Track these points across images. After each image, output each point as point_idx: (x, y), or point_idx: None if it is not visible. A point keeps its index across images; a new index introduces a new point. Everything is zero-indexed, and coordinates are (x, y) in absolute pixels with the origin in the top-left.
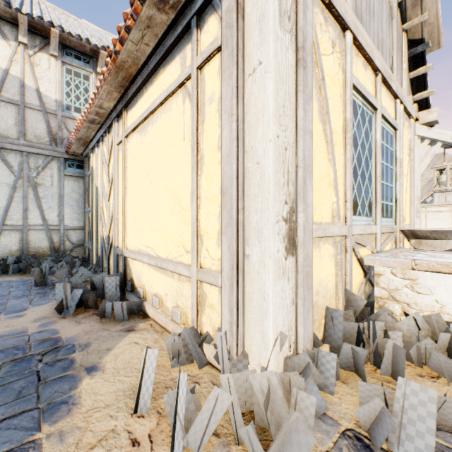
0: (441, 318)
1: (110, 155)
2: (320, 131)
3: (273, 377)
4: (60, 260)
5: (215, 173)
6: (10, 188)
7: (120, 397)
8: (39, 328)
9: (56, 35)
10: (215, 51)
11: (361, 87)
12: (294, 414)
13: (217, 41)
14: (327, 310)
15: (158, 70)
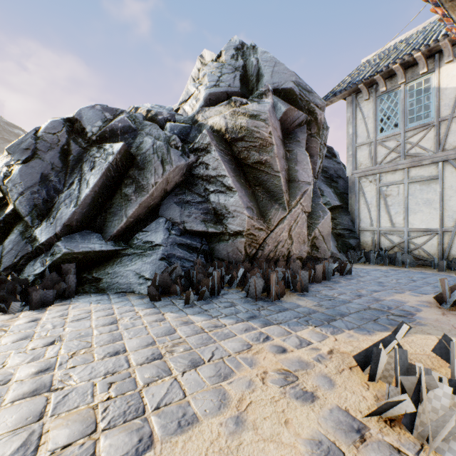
0: None
1: None
2: None
3: (422, 372)
4: None
5: None
6: None
7: None
8: (414, 305)
9: None
10: None
11: None
12: (404, 395)
13: None
14: None
15: None
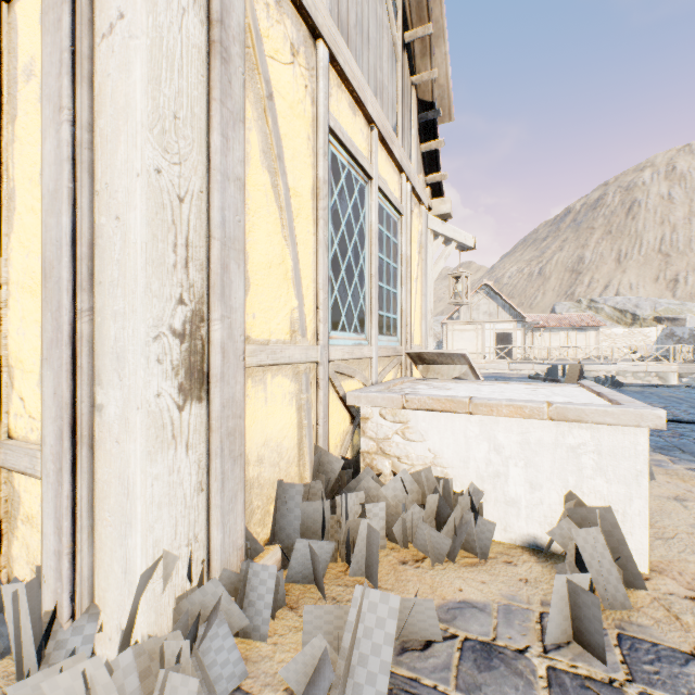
0: (431, 473)
1: None
2: (266, 184)
3: (101, 670)
4: None
5: (37, 232)
6: None
7: None
8: None
9: None
10: None
11: (346, 137)
12: None
13: None
14: (280, 487)
15: None
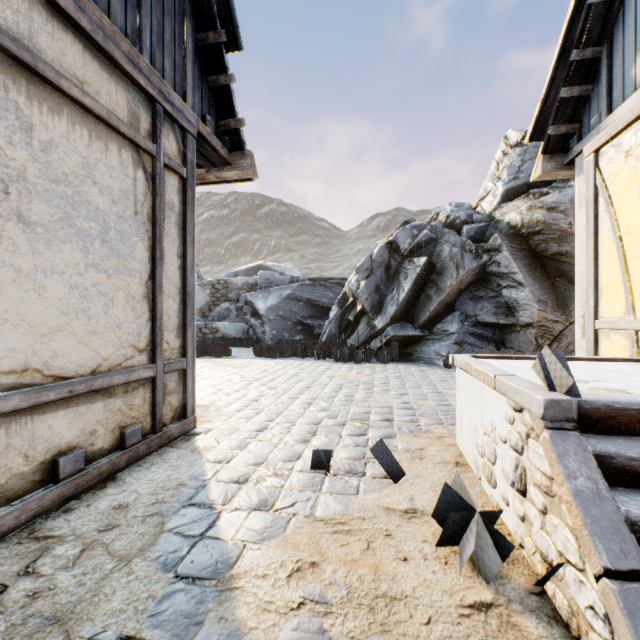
0: None
1: None
2: (609, 245)
3: None
4: None
5: None
6: None
7: None
8: None
9: None
10: None
11: None
12: None
13: None
14: None
15: None
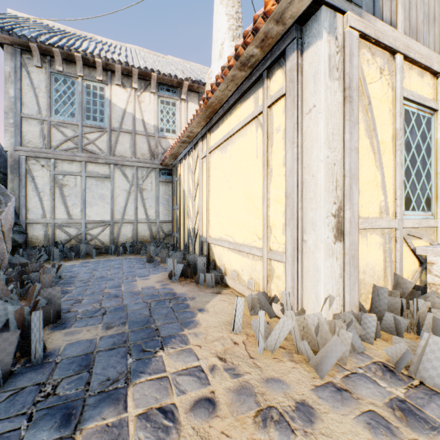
0: None
1: (195, 166)
2: (367, 144)
3: (321, 316)
4: (158, 245)
5: (281, 182)
6: (127, 193)
7: (221, 324)
8: (161, 286)
9: (155, 77)
10: (280, 97)
11: (415, 96)
12: (334, 336)
13: (283, 90)
14: (374, 287)
15: (236, 105)
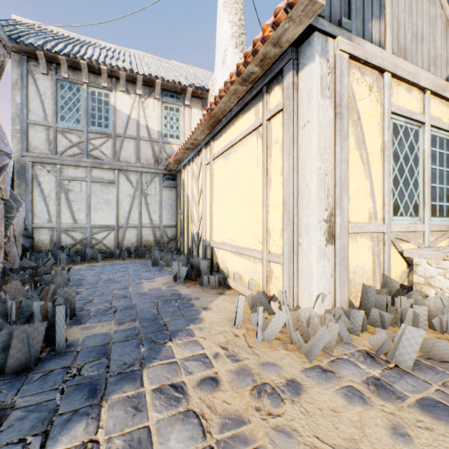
0: None
1: (199, 172)
2: (356, 156)
3: (312, 310)
4: (162, 249)
5: (279, 190)
6: (131, 198)
7: (224, 320)
8: (167, 288)
9: (159, 84)
10: (278, 111)
11: (402, 110)
12: (322, 327)
13: (280, 105)
14: (363, 286)
15: (238, 116)
